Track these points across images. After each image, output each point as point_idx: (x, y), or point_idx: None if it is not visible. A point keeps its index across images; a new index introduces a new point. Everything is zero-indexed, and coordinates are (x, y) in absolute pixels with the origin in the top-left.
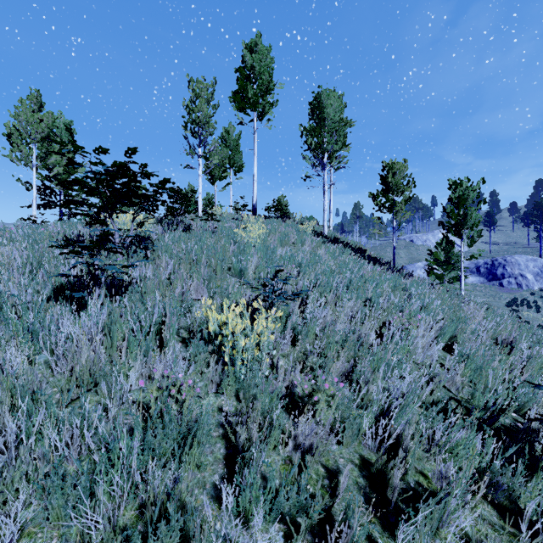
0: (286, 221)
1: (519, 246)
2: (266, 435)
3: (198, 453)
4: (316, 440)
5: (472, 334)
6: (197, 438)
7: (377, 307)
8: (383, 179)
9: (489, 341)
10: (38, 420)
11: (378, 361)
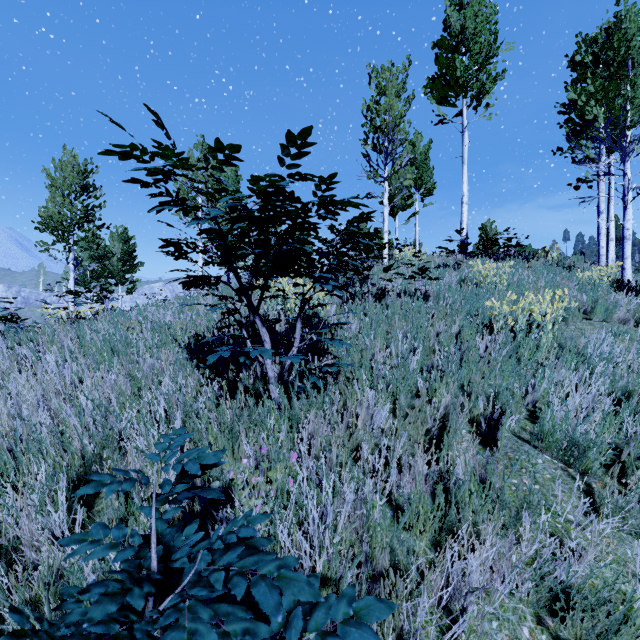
0: (529, 263)
1: None
2: None
3: None
4: None
5: None
6: None
7: None
8: None
9: None
10: None
11: None
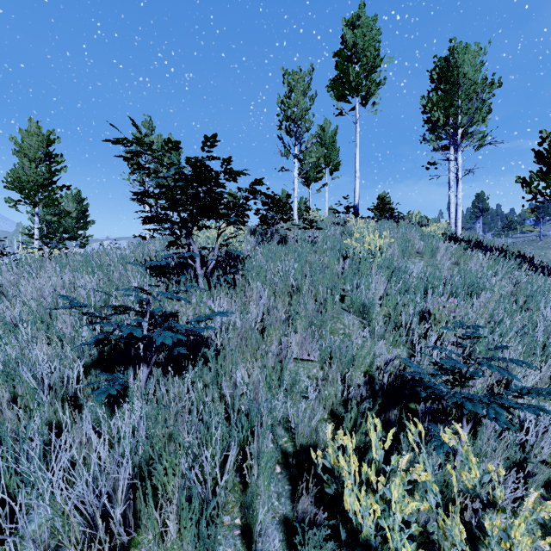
0: (399, 223)
1: None
2: None
3: None
4: None
5: None
6: None
7: None
8: (541, 155)
9: None
10: None
11: None
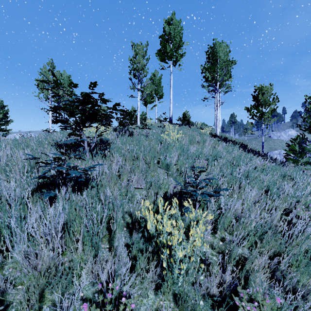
0: (191, 127)
1: None
2: None
3: None
4: None
5: None
6: None
7: (276, 196)
8: (255, 97)
9: None
10: None
11: (300, 260)
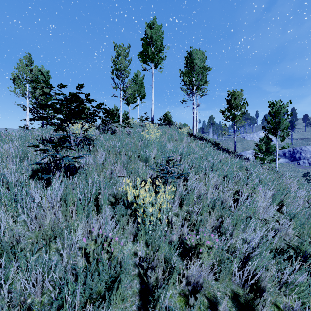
0: (171, 127)
1: (309, 140)
2: (167, 275)
3: (122, 292)
4: (201, 279)
5: (292, 199)
6: (121, 282)
7: (231, 181)
8: (228, 101)
9: (304, 203)
10: (12, 270)
11: (237, 219)
